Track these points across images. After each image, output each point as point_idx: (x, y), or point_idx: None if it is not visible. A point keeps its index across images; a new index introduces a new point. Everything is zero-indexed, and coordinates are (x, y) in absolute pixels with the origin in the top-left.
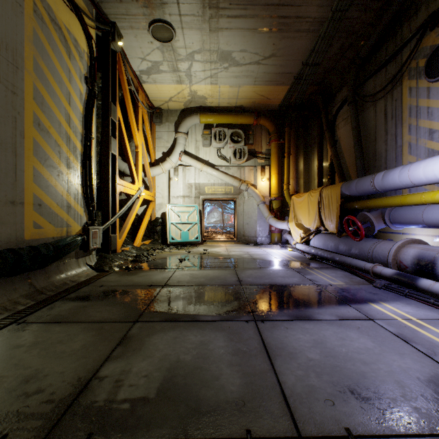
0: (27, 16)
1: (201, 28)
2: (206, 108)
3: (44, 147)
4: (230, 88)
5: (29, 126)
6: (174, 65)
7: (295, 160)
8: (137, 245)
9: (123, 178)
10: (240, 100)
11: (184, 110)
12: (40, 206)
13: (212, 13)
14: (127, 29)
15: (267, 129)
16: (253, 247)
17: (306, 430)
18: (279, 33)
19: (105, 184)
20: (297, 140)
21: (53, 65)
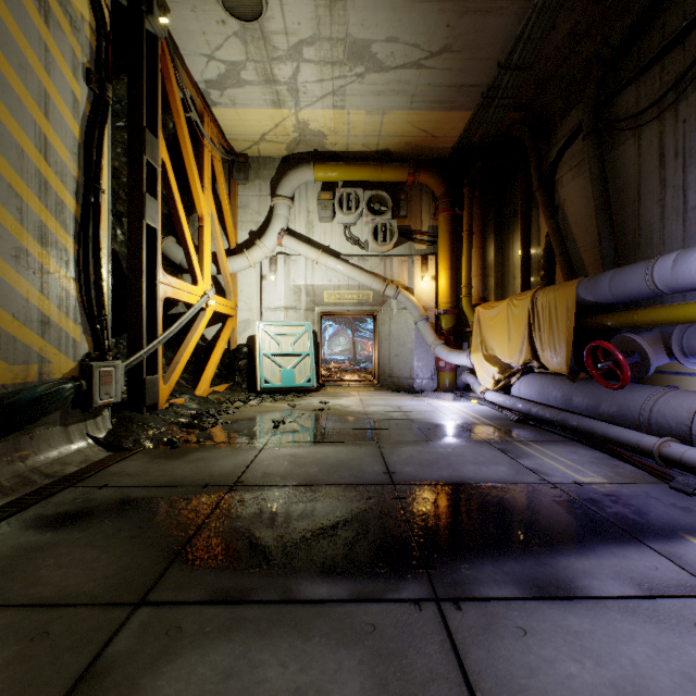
0: None
1: None
2: (325, 155)
3: None
4: (368, 115)
5: None
6: (267, 70)
7: (482, 245)
8: (201, 395)
9: (182, 277)
10: (384, 139)
11: (287, 159)
12: None
13: None
14: None
15: (432, 192)
16: (408, 396)
17: None
18: (459, 1)
19: (134, 282)
20: (484, 210)
21: (4, 28)
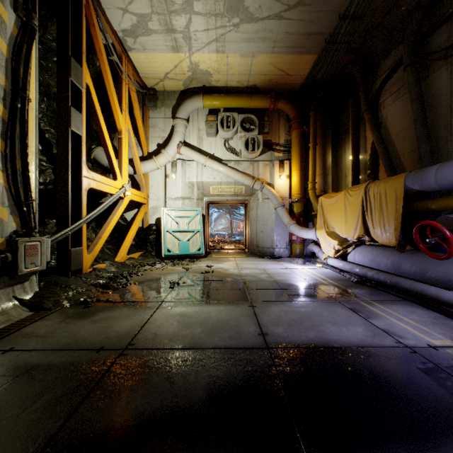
0: None
1: None
2: (210, 89)
3: None
4: (241, 58)
5: None
6: (167, 21)
7: (323, 153)
8: (120, 260)
9: (109, 176)
10: (253, 77)
11: (183, 92)
12: None
13: None
14: None
15: (286, 116)
16: (270, 261)
17: None
18: None
19: (61, 176)
20: (324, 128)
21: None
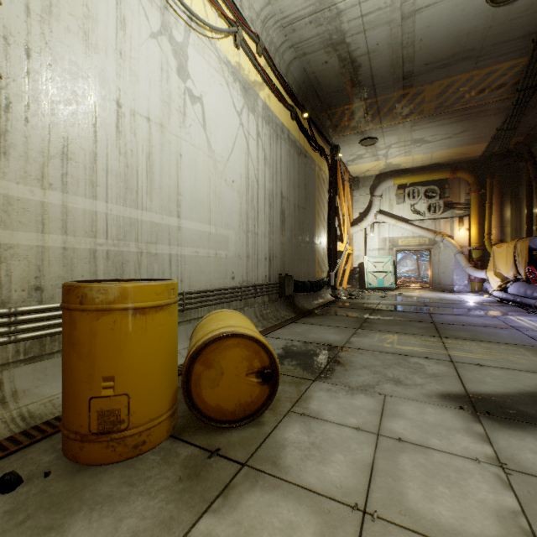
0: (316, 179)
1: (397, 134)
2: (399, 170)
3: (319, 235)
4: (423, 155)
5: (316, 227)
6: (374, 153)
7: (499, 209)
8: (344, 288)
9: None
10: (434, 160)
11: (378, 175)
12: (318, 263)
13: (406, 126)
14: (344, 146)
15: (467, 180)
16: (447, 293)
17: (436, 322)
18: (466, 121)
19: (331, 247)
20: (501, 189)
21: (320, 194)
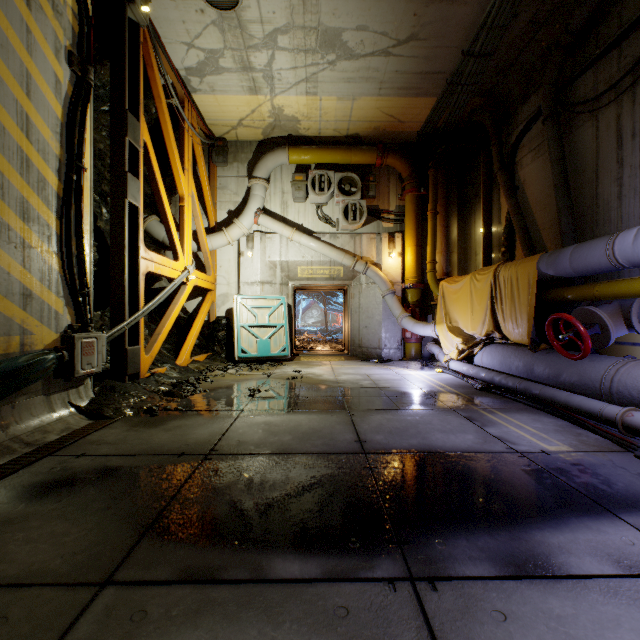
0: None
1: None
2: (298, 139)
3: None
4: (339, 101)
5: None
6: (243, 57)
7: (445, 223)
8: (182, 364)
9: (165, 253)
10: (354, 124)
11: (263, 143)
12: None
13: None
14: None
15: (399, 174)
16: (376, 365)
17: None
18: None
19: (116, 258)
20: (448, 191)
21: None
